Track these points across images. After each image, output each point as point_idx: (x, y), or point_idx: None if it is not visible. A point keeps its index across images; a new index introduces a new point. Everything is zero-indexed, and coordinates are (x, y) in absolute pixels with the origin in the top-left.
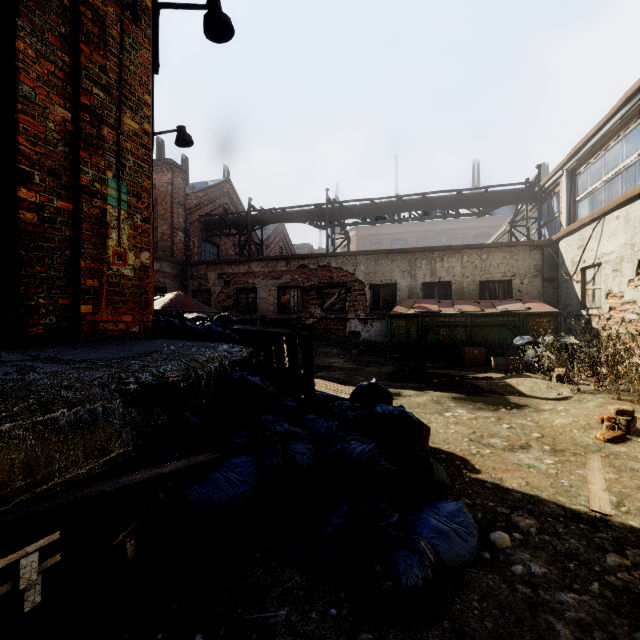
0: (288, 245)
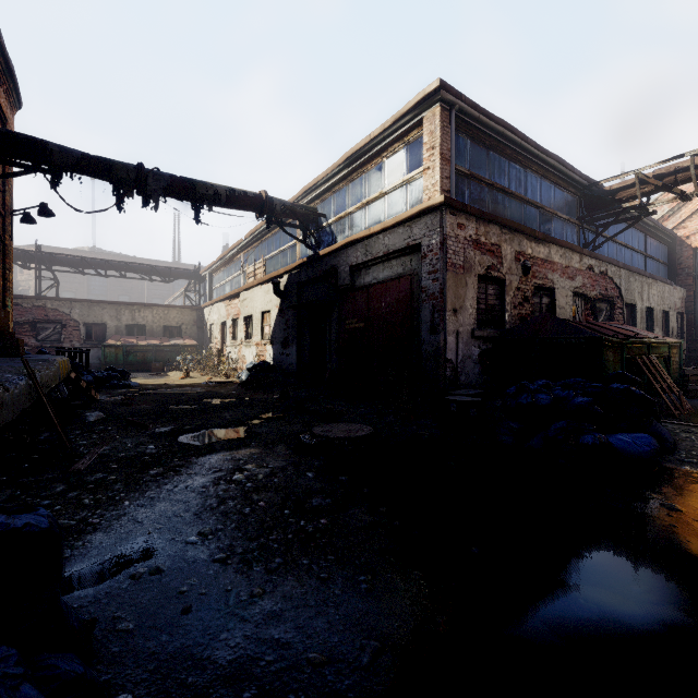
0: None
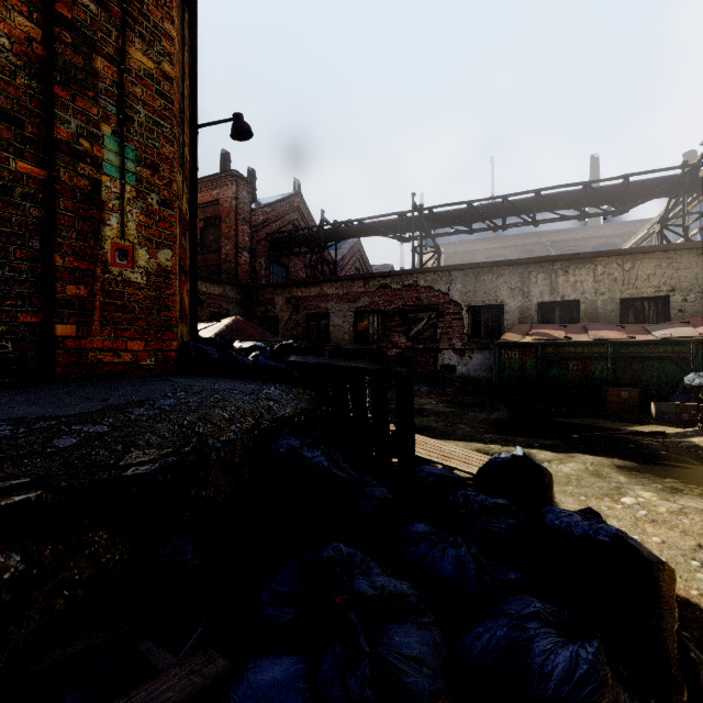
0: (365, 266)
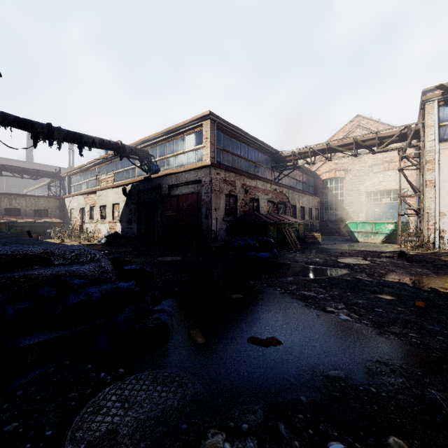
0: None
